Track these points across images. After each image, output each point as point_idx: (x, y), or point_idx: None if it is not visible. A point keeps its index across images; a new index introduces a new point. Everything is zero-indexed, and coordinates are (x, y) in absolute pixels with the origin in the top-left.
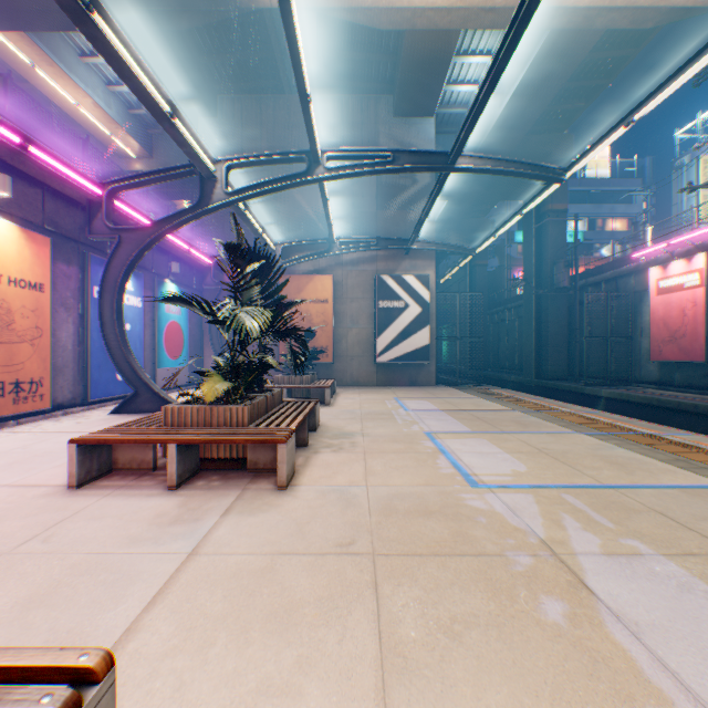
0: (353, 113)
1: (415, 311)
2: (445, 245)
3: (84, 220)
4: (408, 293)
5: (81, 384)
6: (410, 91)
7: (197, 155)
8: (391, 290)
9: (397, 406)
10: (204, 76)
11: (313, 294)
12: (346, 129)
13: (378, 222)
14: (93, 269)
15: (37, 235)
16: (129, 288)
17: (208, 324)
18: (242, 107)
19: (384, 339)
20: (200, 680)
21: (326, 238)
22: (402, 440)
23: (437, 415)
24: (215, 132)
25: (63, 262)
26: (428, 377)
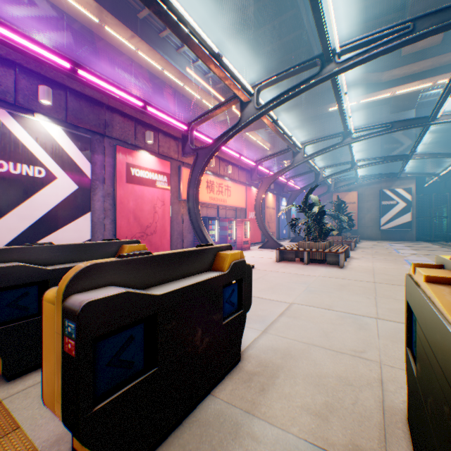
0: (367, 117)
1: (401, 205)
2: (419, 173)
3: (278, 188)
4: (397, 197)
5: (277, 234)
6: (398, 105)
7: (317, 171)
8: (387, 196)
9: (386, 245)
10: (301, 121)
11: (347, 200)
12: (363, 125)
13: (381, 165)
14: (280, 201)
15: (273, 195)
16: (285, 205)
17: (300, 214)
18: (314, 126)
19: (384, 218)
20: (351, 255)
21: (354, 176)
22: (383, 249)
23: (402, 247)
24: (303, 138)
25: (275, 201)
26: (410, 237)
